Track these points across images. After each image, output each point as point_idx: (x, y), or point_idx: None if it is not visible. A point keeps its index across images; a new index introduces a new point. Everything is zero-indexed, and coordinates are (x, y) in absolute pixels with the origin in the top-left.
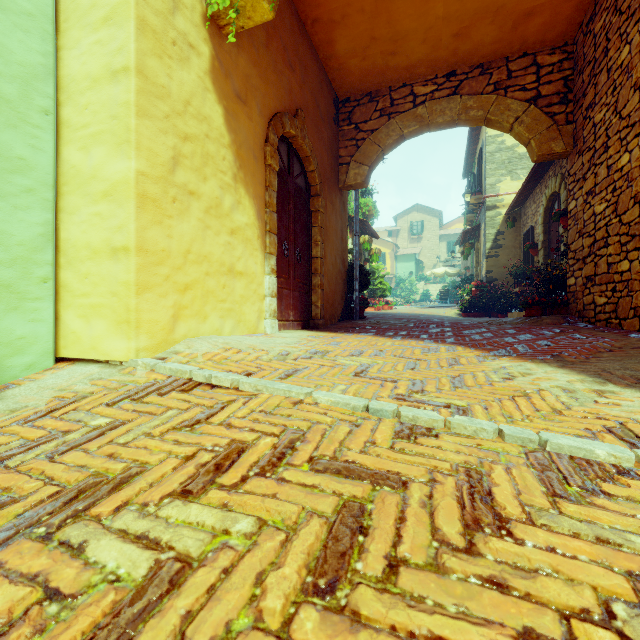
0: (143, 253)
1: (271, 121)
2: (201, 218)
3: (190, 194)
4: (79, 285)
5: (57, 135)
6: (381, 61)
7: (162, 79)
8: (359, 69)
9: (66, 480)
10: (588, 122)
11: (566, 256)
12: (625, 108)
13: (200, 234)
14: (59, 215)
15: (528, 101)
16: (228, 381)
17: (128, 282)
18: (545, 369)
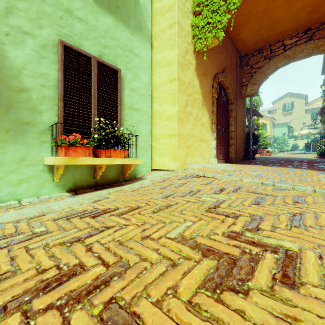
0: (179, 136)
1: (214, 78)
2: (193, 122)
3: (190, 114)
4: (158, 147)
5: (151, 101)
6: (265, 34)
7: (183, 78)
8: (253, 40)
9: (185, 190)
10: None
11: None
12: None
13: (192, 127)
14: (152, 125)
15: None
16: (211, 175)
17: (175, 145)
18: None
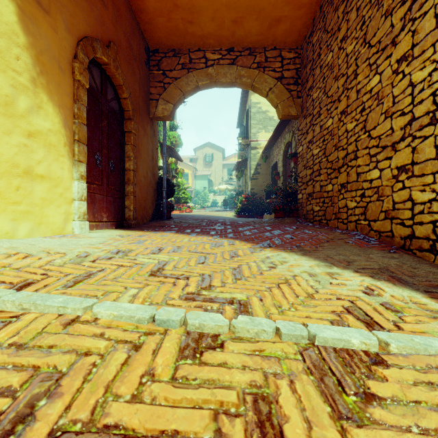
0: None
1: (80, 41)
2: None
3: None
4: None
5: None
6: (182, 26)
7: None
8: (165, 28)
9: None
10: (309, 98)
11: (296, 181)
12: (330, 91)
13: None
14: None
15: (277, 79)
16: None
17: None
18: (294, 257)
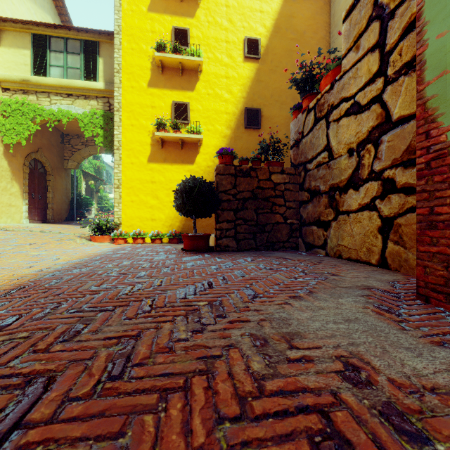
0: None
1: (26, 158)
2: (1, 192)
3: None
4: None
5: None
6: (79, 129)
7: None
8: (70, 129)
9: None
10: None
11: None
12: None
13: (0, 196)
14: None
15: None
16: (12, 229)
17: None
18: None
